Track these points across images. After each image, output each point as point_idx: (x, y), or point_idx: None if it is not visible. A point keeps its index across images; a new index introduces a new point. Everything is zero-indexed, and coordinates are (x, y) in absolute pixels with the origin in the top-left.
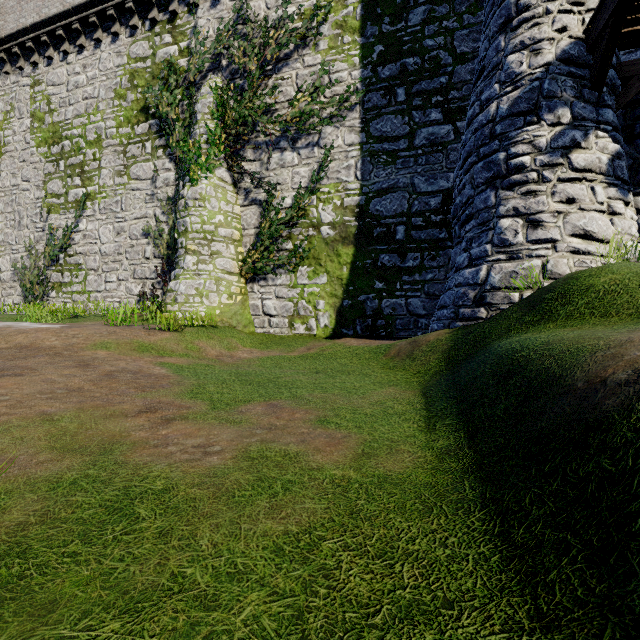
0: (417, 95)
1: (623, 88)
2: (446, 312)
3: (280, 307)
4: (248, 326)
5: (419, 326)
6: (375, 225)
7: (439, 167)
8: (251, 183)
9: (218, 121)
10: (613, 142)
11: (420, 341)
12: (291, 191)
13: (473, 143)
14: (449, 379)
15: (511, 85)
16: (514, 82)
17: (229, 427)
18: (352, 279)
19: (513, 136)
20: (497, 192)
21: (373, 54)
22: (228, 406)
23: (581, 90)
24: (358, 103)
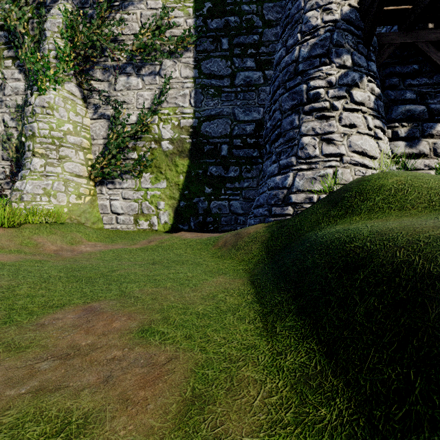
0: (237, 46)
1: (380, 51)
2: (261, 210)
3: (126, 207)
4: (97, 223)
5: (238, 222)
6: (205, 143)
7: (253, 102)
8: (99, 99)
9: (67, 41)
10: (376, 87)
11: (242, 233)
12: (136, 110)
13: (281, 78)
14: (274, 268)
15: (309, 35)
16: (312, 32)
17: (0, 361)
18: (187, 185)
19: (312, 73)
20: (300, 116)
21: (204, 8)
22: (28, 317)
23: (357, 45)
24: (192, 45)
